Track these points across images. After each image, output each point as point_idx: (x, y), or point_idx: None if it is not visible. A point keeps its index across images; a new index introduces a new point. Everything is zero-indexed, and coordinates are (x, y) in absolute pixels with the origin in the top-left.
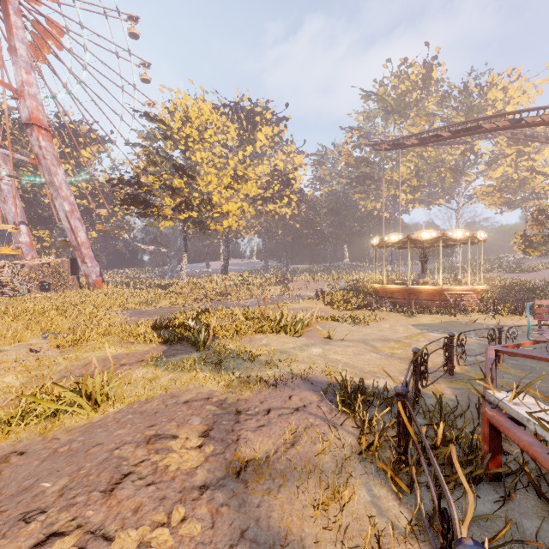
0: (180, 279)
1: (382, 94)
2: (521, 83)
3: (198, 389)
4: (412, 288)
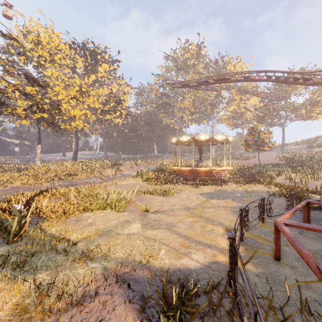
0: (34, 164)
1: (175, 57)
2: (241, 64)
3: None
4: (195, 169)
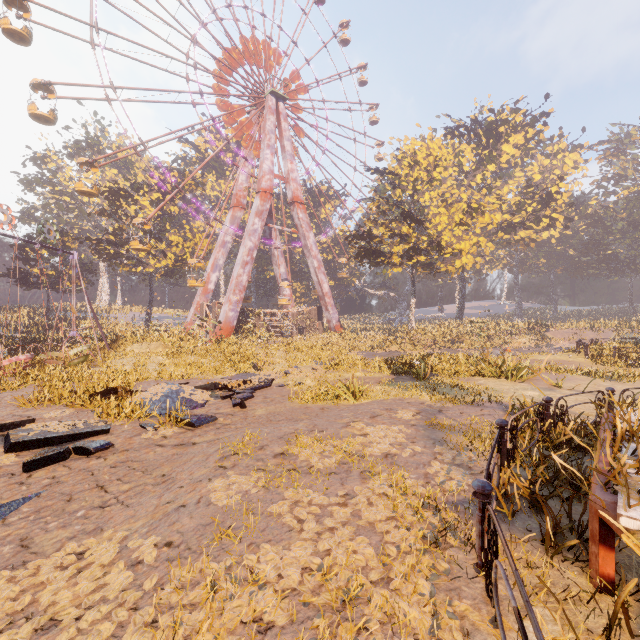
0: (408, 325)
1: None
2: None
3: (416, 399)
4: None
